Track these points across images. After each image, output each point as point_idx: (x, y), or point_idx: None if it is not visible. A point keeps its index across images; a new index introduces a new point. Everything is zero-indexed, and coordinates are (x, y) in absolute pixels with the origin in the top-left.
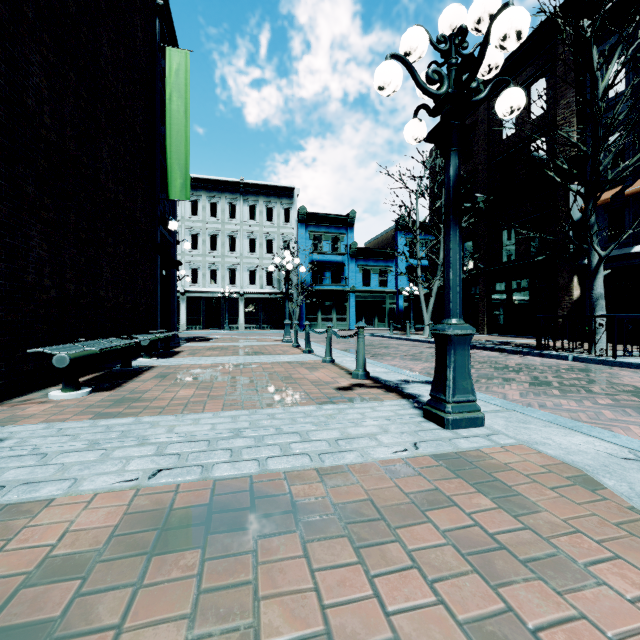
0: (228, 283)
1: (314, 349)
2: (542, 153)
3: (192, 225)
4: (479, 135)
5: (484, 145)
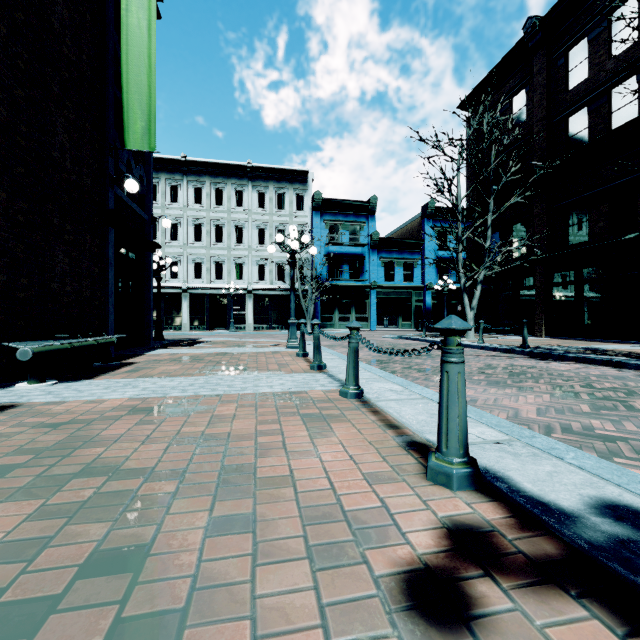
0: (235, 278)
1: (327, 361)
2: (631, 98)
3: (195, 214)
4: (535, 89)
5: (542, 100)
